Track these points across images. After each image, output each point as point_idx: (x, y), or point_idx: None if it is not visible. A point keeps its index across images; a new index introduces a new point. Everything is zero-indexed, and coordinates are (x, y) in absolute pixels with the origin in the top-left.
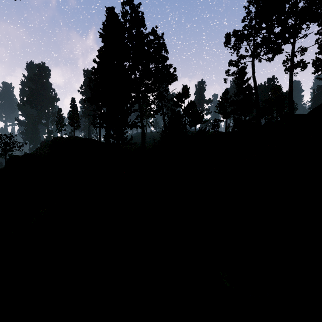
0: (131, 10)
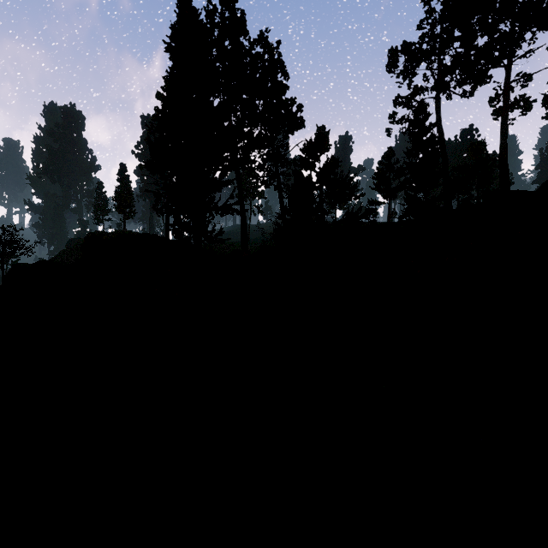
0: (223, 7)
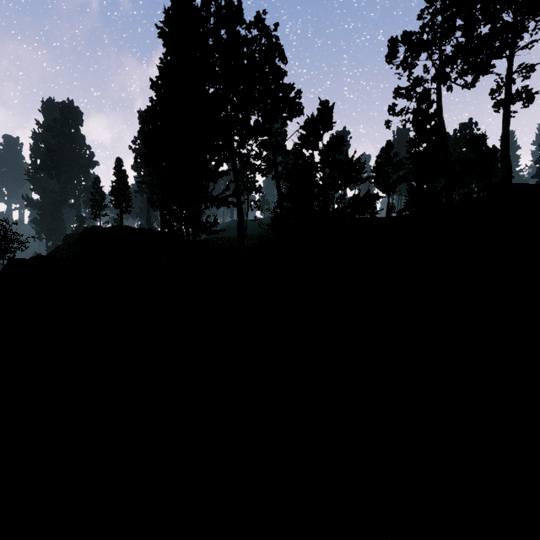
0: None
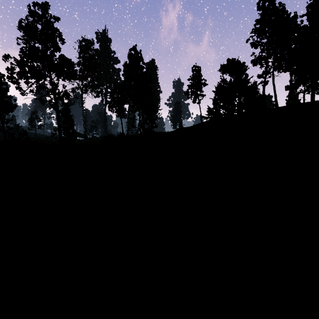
0: None
